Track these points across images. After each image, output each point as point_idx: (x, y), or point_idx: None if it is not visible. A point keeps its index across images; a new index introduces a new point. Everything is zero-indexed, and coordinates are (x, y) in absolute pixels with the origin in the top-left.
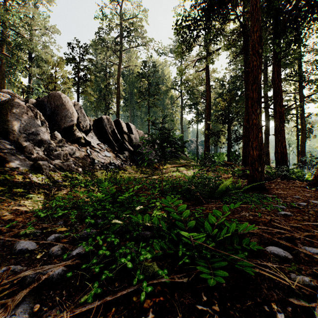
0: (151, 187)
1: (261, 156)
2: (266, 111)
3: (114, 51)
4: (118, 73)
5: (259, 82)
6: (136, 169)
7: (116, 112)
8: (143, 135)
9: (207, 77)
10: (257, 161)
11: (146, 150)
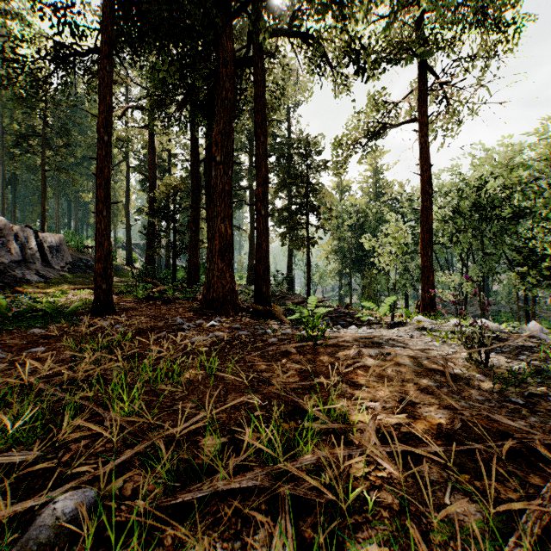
0: None
1: (106, 270)
2: (250, 208)
3: None
4: None
5: (106, 177)
6: None
7: None
8: (7, 226)
9: (150, 142)
10: (100, 277)
11: (14, 257)
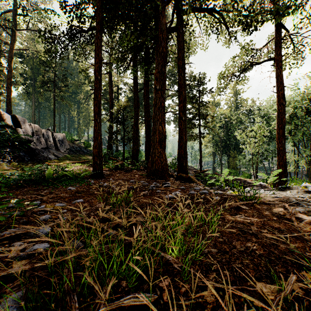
0: (1, 181)
1: (99, 153)
2: None
3: (2, 27)
4: (10, 54)
5: (99, 100)
6: (17, 166)
7: (6, 99)
8: (39, 129)
9: (110, 81)
10: (96, 157)
11: (42, 146)
